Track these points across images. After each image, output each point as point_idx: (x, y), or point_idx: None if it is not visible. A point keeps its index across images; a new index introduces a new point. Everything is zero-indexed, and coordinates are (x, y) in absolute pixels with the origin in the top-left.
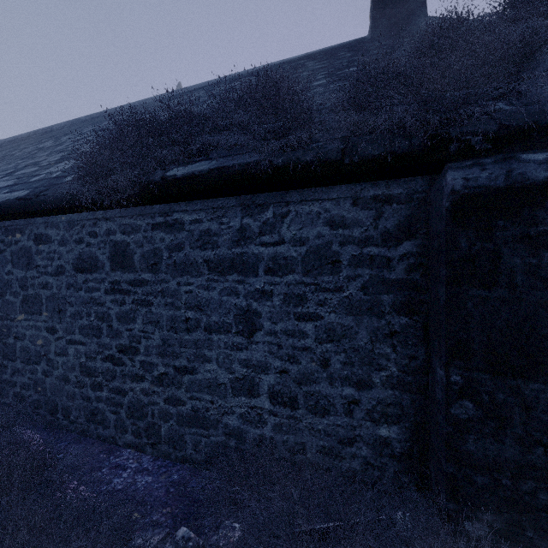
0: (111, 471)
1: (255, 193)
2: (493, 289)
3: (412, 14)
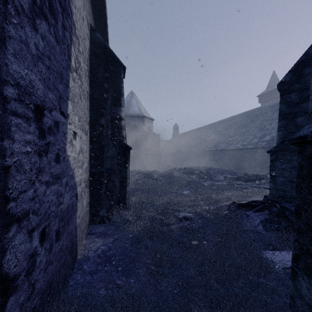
0: None
1: None
2: None
3: None
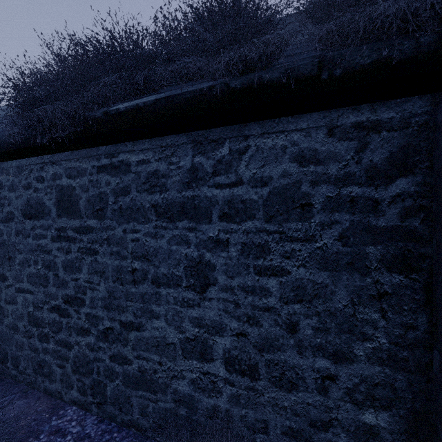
0: (49, 438)
1: (208, 128)
2: None
3: None
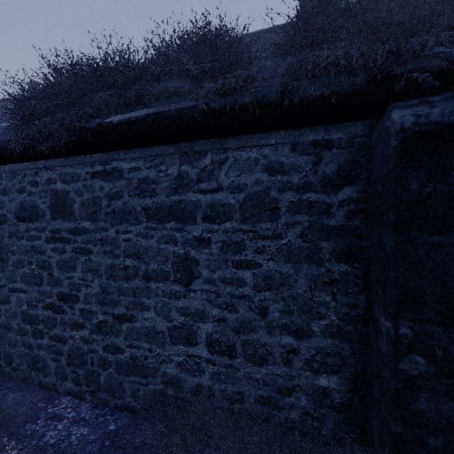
0: (46, 422)
1: (193, 141)
2: (447, 235)
3: None
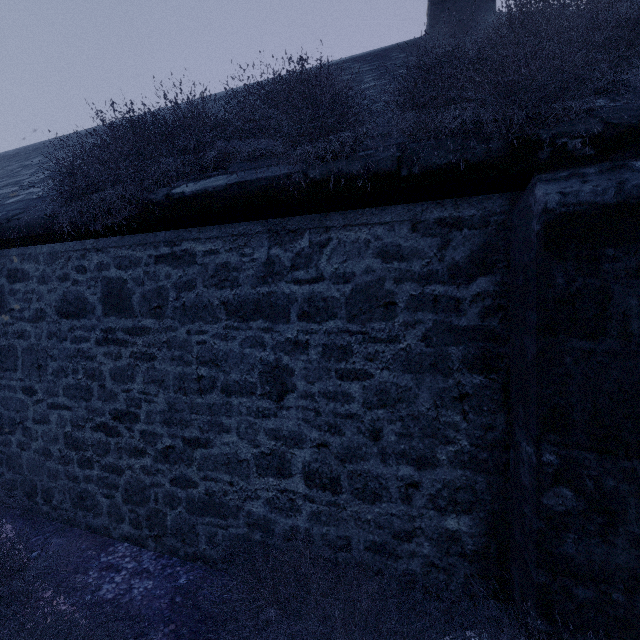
0: (101, 574)
1: (286, 217)
2: (600, 340)
3: (477, 9)
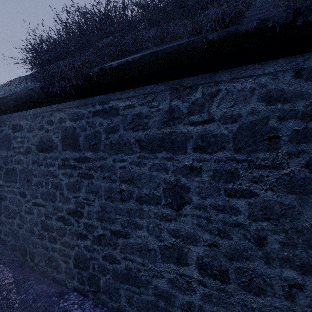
0: None
1: (183, 78)
2: None
3: None
